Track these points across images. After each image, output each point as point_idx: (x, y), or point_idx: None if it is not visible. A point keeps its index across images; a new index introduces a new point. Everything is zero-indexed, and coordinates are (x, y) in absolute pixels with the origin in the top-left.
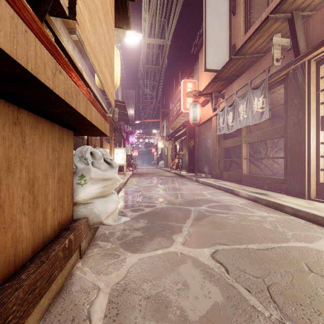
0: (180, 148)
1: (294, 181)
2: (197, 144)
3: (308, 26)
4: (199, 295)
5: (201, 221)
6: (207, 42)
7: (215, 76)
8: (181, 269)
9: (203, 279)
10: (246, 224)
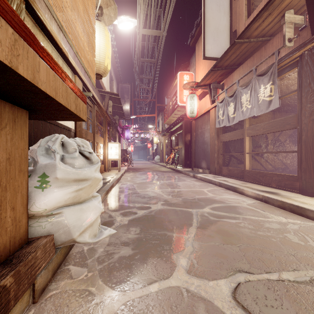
0: (176, 143)
1: (311, 179)
2: (194, 138)
3: None
4: None
5: (207, 230)
6: (206, 28)
7: (215, 64)
8: None
9: None
10: (265, 235)
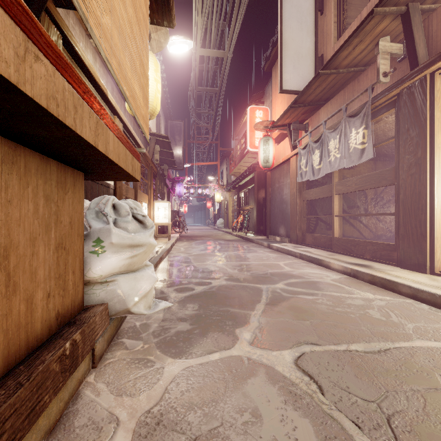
0: (246, 201)
1: (410, 247)
2: (270, 196)
3: (430, 24)
4: (278, 434)
5: (277, 306)
6: (284, 52)
7: (296, 100)
8: (249, 386)
9: (284, 405)
10: (343, 311)
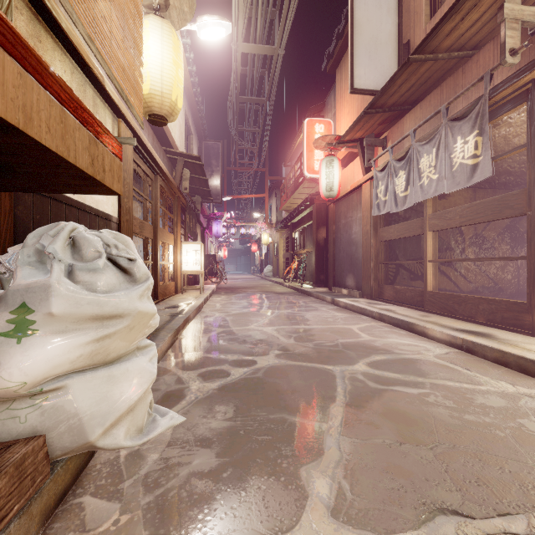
0: (301, 243)
1: None
2: (333, 235)
3: None
4: None
5: (364, 411)
6: (357, 36)
7: (372, 102)
8: None
9: None
10: (480, 422)
